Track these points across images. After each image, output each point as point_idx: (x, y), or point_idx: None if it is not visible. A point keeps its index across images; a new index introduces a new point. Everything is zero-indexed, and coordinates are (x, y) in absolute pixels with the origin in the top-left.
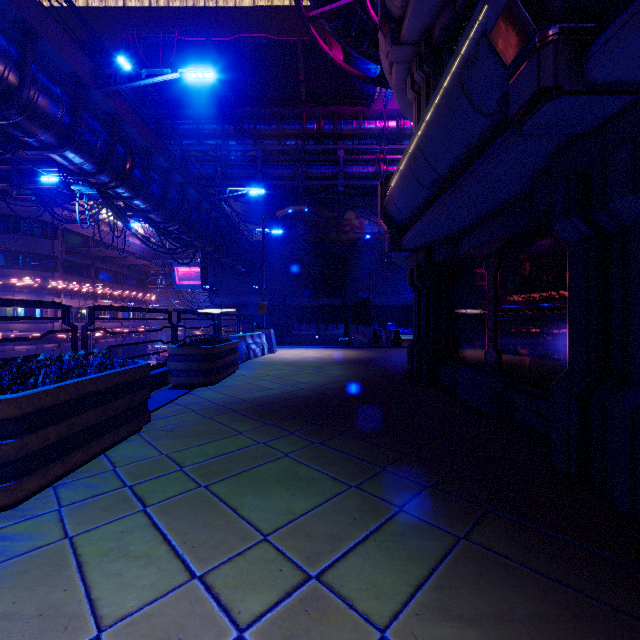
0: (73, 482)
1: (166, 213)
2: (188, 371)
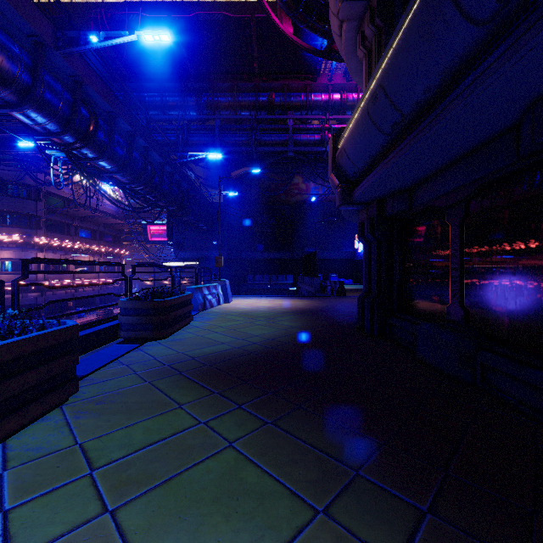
0: None
1: (131, 174)
2: (138, 325)
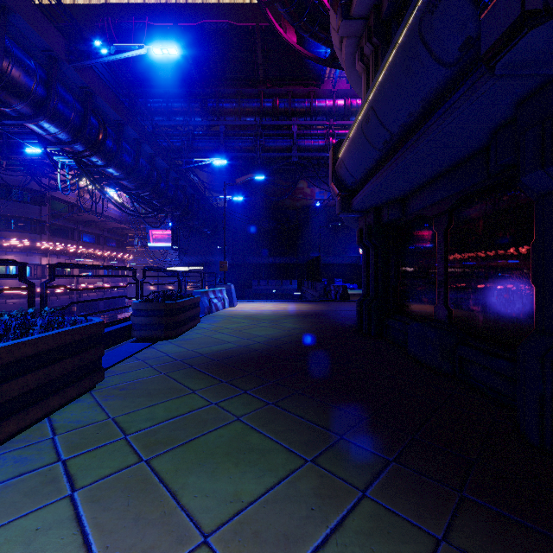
0: (3, 455)
1: (137, 180)
2: (150, 325)
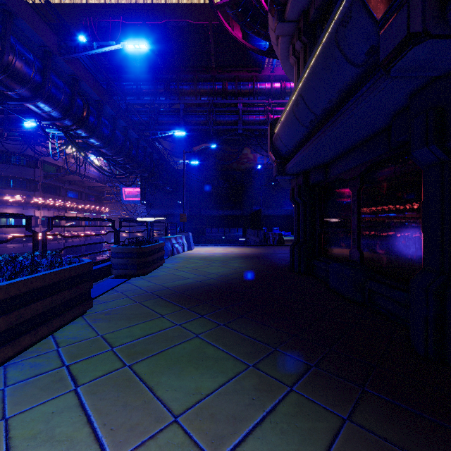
0: (21, 361)
1: (114, 148)
2: (126, 265)
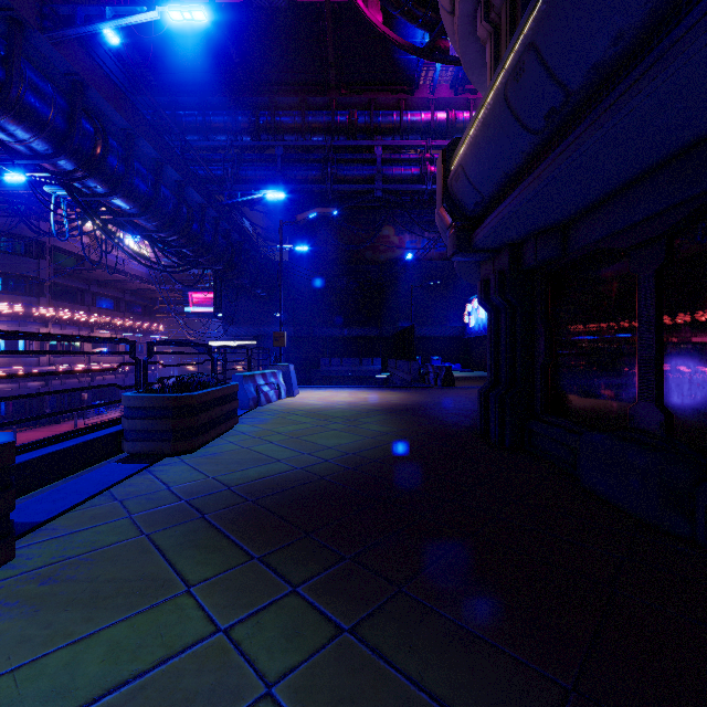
0: None
1: (158, 218)
2: (150, 433)
